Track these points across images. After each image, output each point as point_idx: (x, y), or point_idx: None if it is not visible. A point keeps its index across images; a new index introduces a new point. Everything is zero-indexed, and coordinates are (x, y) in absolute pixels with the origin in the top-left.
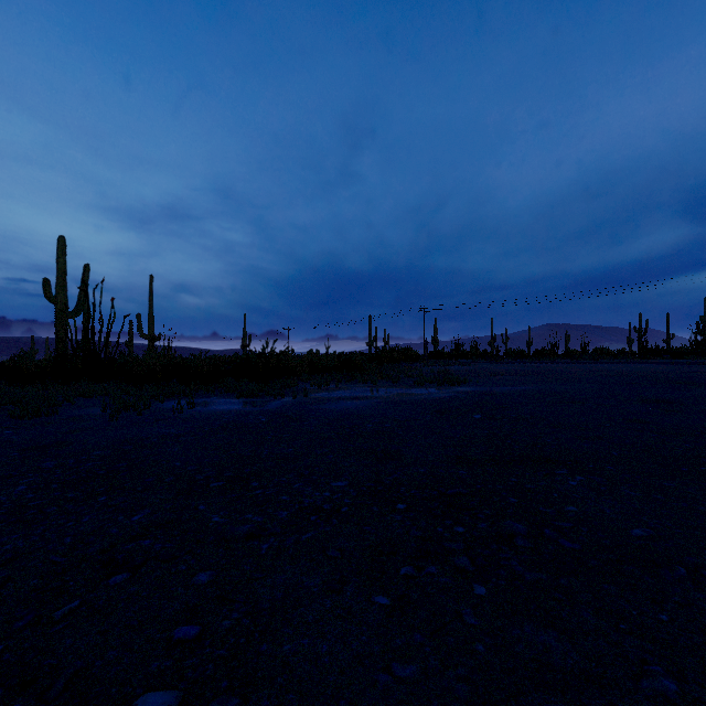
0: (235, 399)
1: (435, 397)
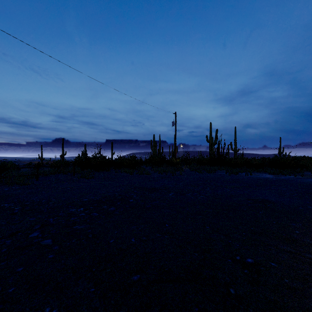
0: (268, 174)
1: None
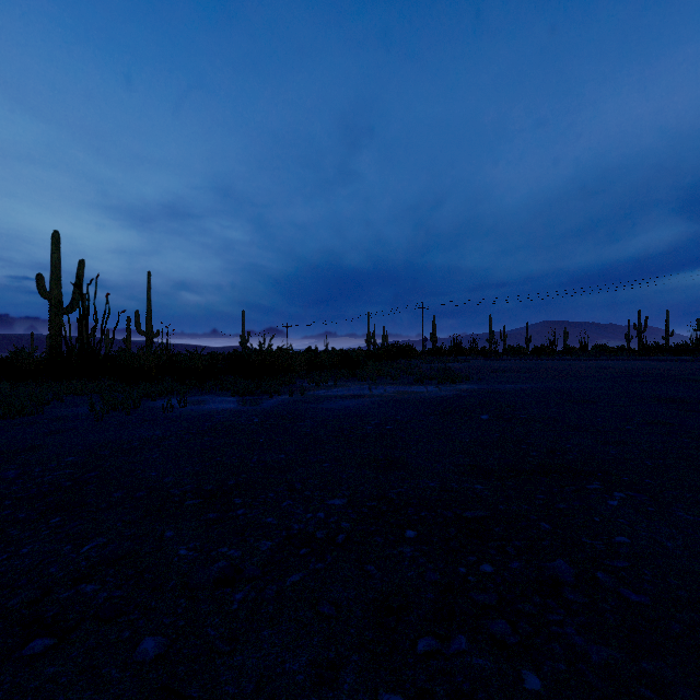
0: (230, 398)
1: (437, 396)
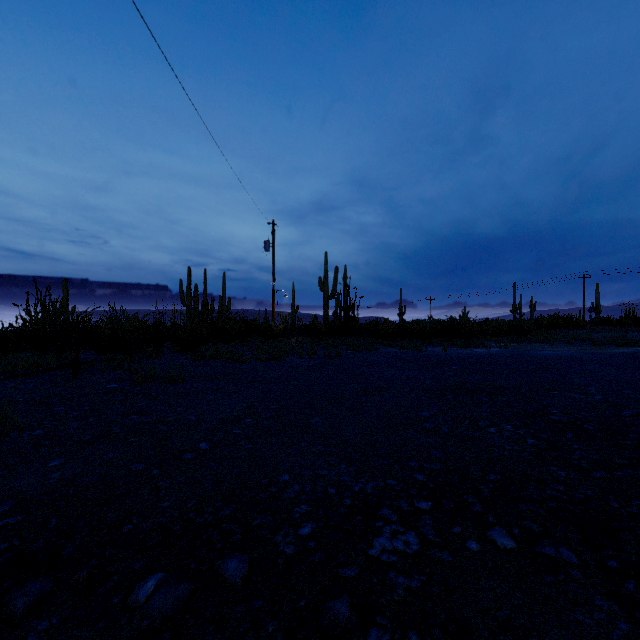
0: (457, 348)
1: (618, 352)
